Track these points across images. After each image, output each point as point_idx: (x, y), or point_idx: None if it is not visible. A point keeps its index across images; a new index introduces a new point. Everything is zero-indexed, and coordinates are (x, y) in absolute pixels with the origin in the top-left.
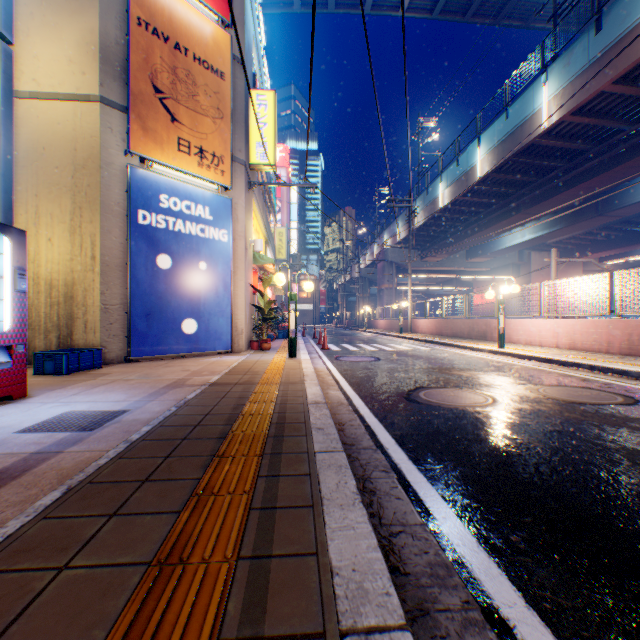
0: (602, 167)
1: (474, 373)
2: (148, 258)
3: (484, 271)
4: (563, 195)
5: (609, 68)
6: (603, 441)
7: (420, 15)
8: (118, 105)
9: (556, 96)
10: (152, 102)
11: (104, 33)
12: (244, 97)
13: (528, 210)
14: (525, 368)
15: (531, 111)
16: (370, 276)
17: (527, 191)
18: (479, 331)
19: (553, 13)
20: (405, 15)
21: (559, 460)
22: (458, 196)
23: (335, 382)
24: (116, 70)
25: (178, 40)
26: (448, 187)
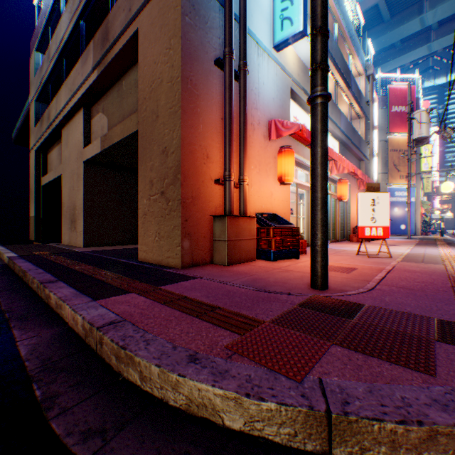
0: None
1: None
2: (391, 209)
3: None
4: None
5: None
6: None
7: None
8: (383, 173)
9: None
10: (392, 169)
11: (380, 157)
12: (418, 152)
13: None
14: None
15: None
16: None
17: None
18: None
19: None
20: None
21: None
22: None
23: None
24: (383, 165)
25: (398, 149)
26: None
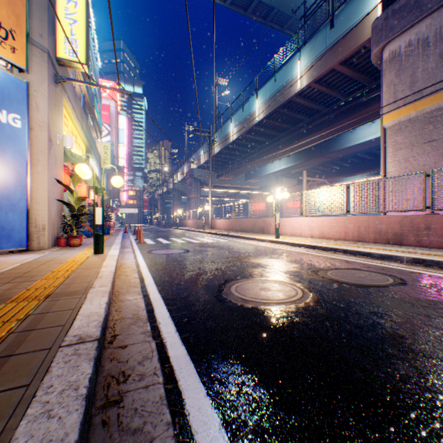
0: (328, 122)
1: (269, 260)
2: None
3: (256, 188)
4: (306, 139)
5: (338, 53)
6: None
7: (217, 1)
8: None
9: (306, 68)
10: None
11: None
12: None
13: (285, 147)
14: (301, 253)
15: (291, 77)
16: (182, 189)
17: (285, 135)
18: (259, 227)
19: (304, 14)
20: None
21: None
22: (243, 133)
23: (139, 281)
24: None
25: None
26: (236, 126)
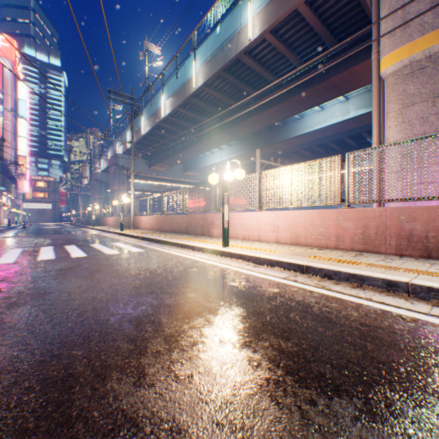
0: (281, 98)
1: (224, 380)
2: None
3: (196, 183)
4: (254, 119)
5: None
6: None
7: None
8: None
9: (260, 12)
10: None
11: None
12: None
13: (229, 130)
14: (293, 294)
15: (239, 26)
16: (107, 180)
17: (229, 114)
18: (197, 226)
19: None
20: None
21: None
22: (178, 106)
23: None
24: None
25: None
26: (170, 98)
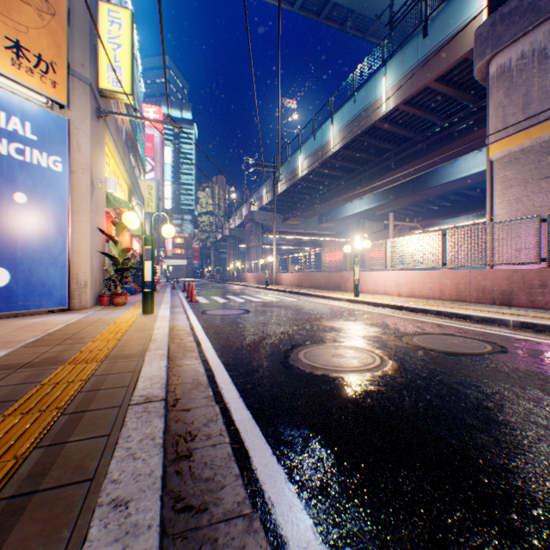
0: (422, 152)
1: (344, 323)
2: None
3: (332, 234)
4: (394, 173)
5: (433, 67)
6: (545, 418)
7: (283, 5)
8: None
9: (393, 87)
10: None
11: None
12: (89, 3)
13: (368, 184)
14: (384, 315)
15: (374, 98)
16: (240, 235)
17: (367, 168)
18: (335, 282)
19: (390, 19)
20: (271, 2)
21: (546, 480)
22: (315, 167)
23: (196, 345)
24: None
25: None
26: (307, 159)
